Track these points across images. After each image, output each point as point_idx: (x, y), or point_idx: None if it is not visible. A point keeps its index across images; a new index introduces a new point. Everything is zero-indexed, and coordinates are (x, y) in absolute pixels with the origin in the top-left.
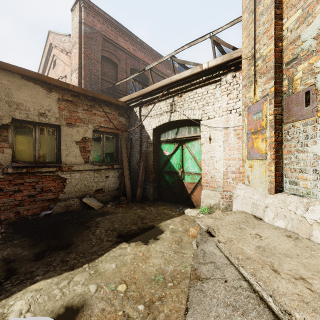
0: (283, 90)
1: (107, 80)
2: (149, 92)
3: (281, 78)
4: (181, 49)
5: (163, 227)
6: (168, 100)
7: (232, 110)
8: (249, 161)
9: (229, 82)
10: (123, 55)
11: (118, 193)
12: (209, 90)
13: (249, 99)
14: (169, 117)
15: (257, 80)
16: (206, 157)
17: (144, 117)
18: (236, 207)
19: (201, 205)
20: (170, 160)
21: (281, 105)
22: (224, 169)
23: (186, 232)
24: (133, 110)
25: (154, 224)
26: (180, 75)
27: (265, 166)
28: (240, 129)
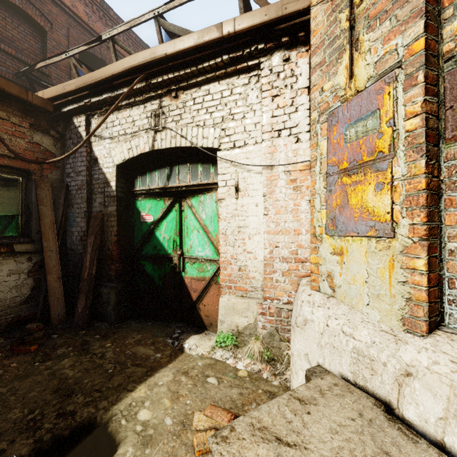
0: (442, 51)
1: (15, 56)
2: (105, 81)
3: (437, 19)
4: (178, 1)
5: (121, 424)
6: (150, 104)
7: (283, 131)
8: (333, 239)
9: (276, 70)
10: (62, 17)
11: (29, 311)
12: (236, 87)
13: (334, 91)
14: (151, 141)
15: (359, 39)
16: (229, 228)
17: (97, 138)
18: (304, 349)
19: (218, 328)
20: (155, 233)
21: (437, 92)
22: (266, 253)
23: (183, 433)
24: (71, 123)
25: (95, 415)
26: (174, 43)
27: (389, 256)
28: (299, 170)
